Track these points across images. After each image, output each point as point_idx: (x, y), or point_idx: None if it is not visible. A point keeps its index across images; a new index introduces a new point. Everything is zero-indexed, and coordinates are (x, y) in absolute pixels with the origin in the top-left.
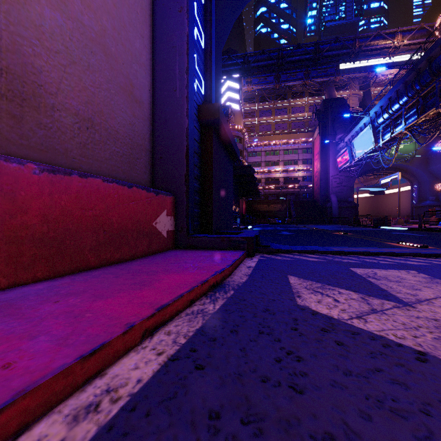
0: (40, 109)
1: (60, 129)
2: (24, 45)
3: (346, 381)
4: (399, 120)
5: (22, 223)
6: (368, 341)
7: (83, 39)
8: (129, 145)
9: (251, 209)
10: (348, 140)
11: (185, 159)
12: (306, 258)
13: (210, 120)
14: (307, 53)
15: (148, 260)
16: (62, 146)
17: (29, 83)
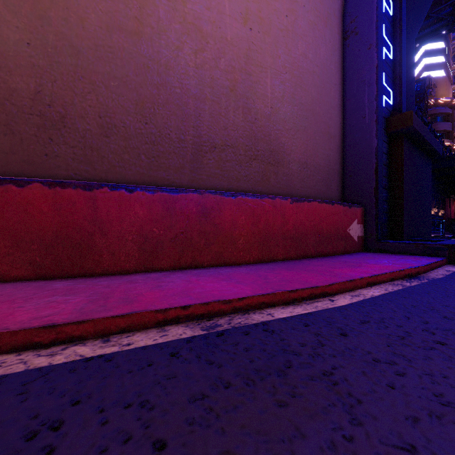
0: (284, 165)
1: (292, 173)
2: (278, 133)
3: None
4: None
5: (286, 229)
6: None
7: (302, 113)
8: (326, 172)
9: None
10: None
11: (373, 175)
12: None
13: (400, 129)
14: None
15: (346, 256)
16: (292, 183)
17: (280, 153)
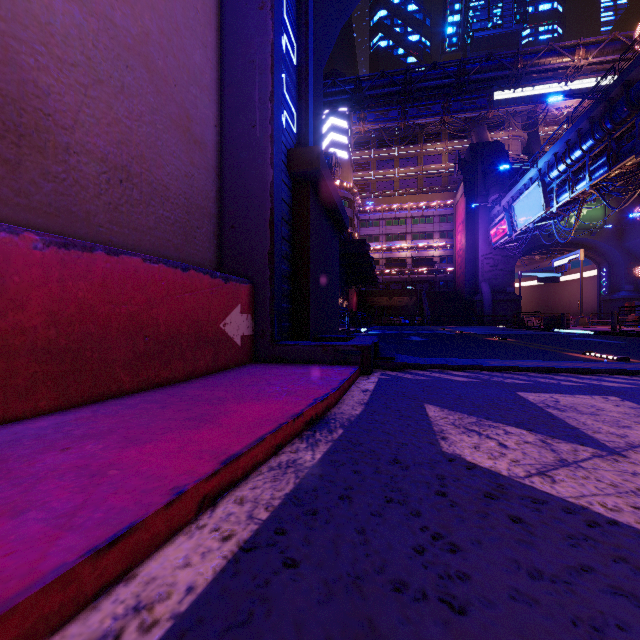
0: (47, 150)
1: (78, 181)
2: (22, 52)
3: (535, 590)
4: (581, 173)
5: (15, 325)
6: (563, 515)
7: (113, 46)
8: (184, 207)
9: (364, 304)
10: (506, 203)
11: (268, 229)
12: (450, 376)
13: (306, 171)
14: (447, 76)
15: (213, 380)
16: (81, 208)
17: (31, 110)
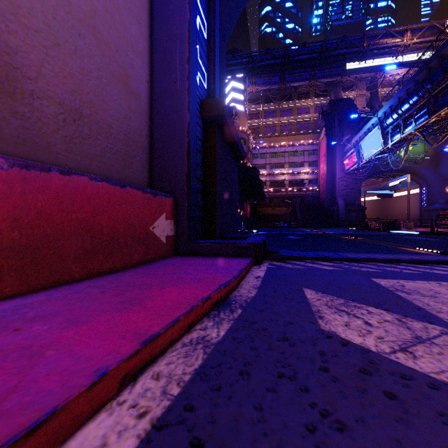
0: (15, 95)
1: (41, 119)
2: None
3: None
4: (408, 120)
5: None
6: (429, 391)
7: (69, 19)
8: (123, 141)
9: (255, 213)
10: (355, 141)
11: (186, 157)
12: (320, 266)
13: (214, 116)
14: (314, 52)
15: (143, 269)
16: (43, 139)
17: (2, 64)
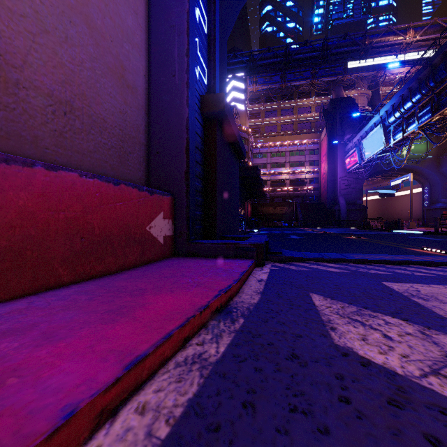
0: None
1: (27, 111)
2: None
3: None
4: (411, 119)
5: None
6: None
7: (58, 4)
8: (119, 136)
9: (256, 212)
10: (357, 140)
11: (184, 154)
12: (326, 267)
13: (214, 112)
14: (315, 50)
15: (138, 272)
16: (30, 133)
17: None
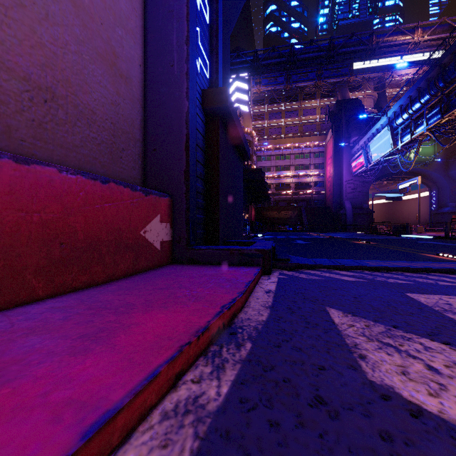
0: None
1: None
2: None
3: None
4: (419, 120)
5: None
6: None
7: None
8: (110, 130)
9: (260, 216)
10: (363, 143)
11: (184, 151)
12: (339, 276)
13: (216, 107)
14: (321, 50)
15: (130, 282)
16: (1, 121)
17: None
